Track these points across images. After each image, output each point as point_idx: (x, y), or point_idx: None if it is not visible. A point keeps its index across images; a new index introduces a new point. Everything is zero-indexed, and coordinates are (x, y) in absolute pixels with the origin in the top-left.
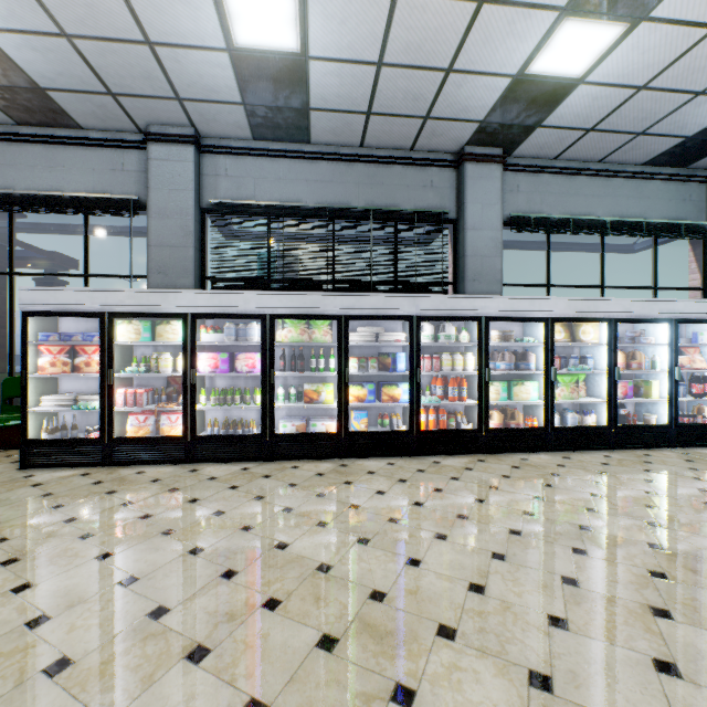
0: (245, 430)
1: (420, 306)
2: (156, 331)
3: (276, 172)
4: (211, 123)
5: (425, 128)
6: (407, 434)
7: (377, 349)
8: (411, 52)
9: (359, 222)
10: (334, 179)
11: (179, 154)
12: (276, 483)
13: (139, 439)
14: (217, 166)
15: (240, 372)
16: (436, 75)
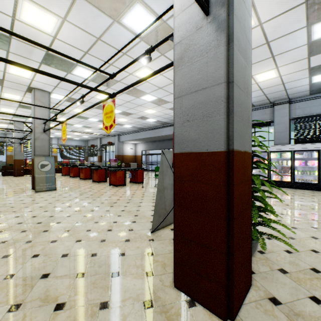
0: (310, 182)
1: None
2: (281, 155)
3: (319, 103)
4: (295, 96)
5: None
6: None
7: None
8: None
9: None
10: None
11: (283, 107)
12: None
13: (277, 181)
14: (295, 106)
15: (308, 166)
16: None
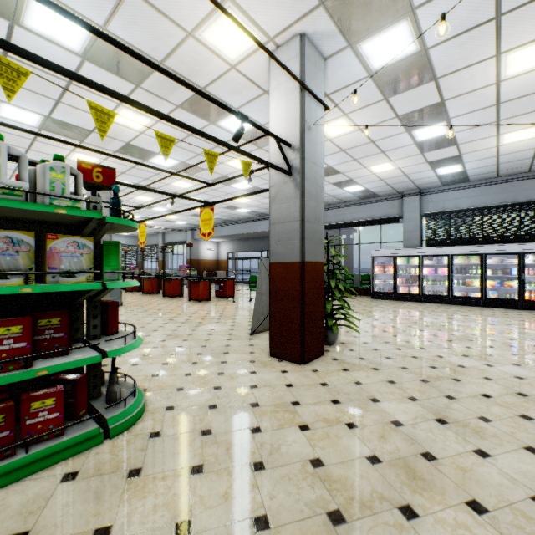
0: (440, 294)
1: (524, 248)
2: (409, 261)
3: (453, 197)
4: (426, 187)
5: (532, 167)
6: (516, 301)
7: (504, 266)
8: (511, 160)
9: (496, 211)
10: (482, 194)
11: (413, 199)
12: (453, 308)
13: (404, 293)
14: (427, 199)
15: (438, 274)
16: (527, 159)
